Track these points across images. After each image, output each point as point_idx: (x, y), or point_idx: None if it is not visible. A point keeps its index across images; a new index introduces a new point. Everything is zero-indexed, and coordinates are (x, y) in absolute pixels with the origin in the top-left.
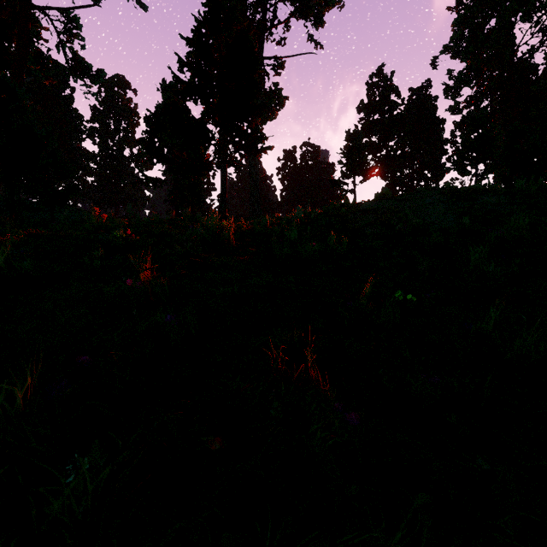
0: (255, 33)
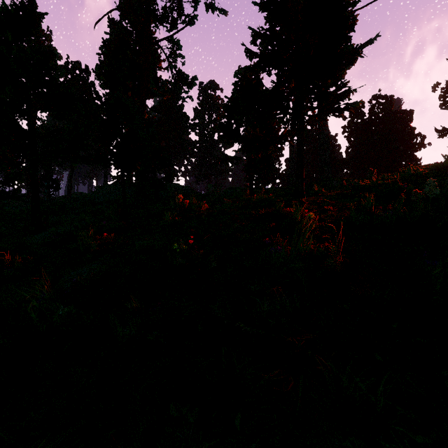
0: None
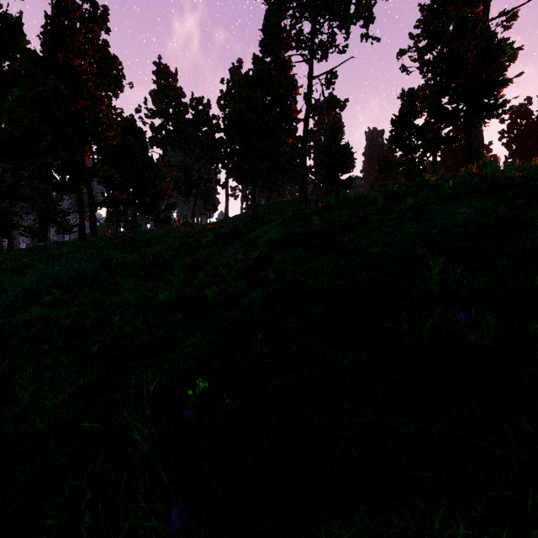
0: (477, 1)
